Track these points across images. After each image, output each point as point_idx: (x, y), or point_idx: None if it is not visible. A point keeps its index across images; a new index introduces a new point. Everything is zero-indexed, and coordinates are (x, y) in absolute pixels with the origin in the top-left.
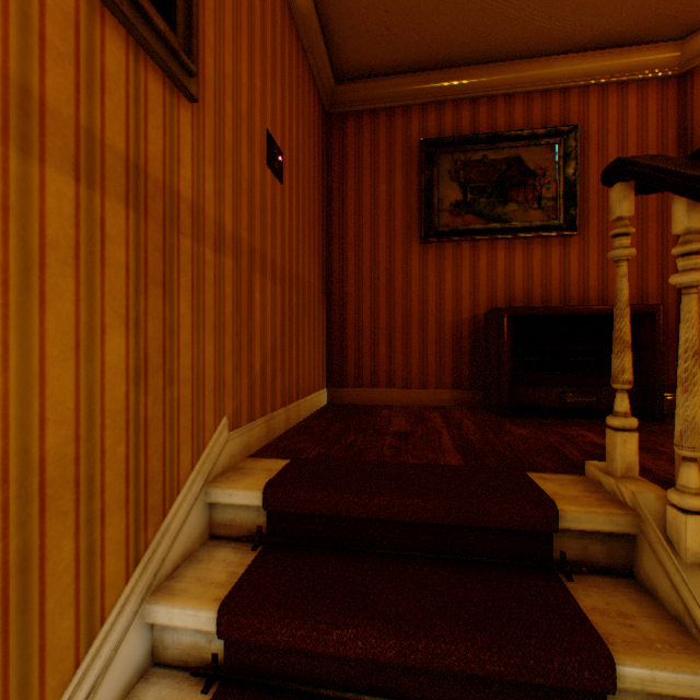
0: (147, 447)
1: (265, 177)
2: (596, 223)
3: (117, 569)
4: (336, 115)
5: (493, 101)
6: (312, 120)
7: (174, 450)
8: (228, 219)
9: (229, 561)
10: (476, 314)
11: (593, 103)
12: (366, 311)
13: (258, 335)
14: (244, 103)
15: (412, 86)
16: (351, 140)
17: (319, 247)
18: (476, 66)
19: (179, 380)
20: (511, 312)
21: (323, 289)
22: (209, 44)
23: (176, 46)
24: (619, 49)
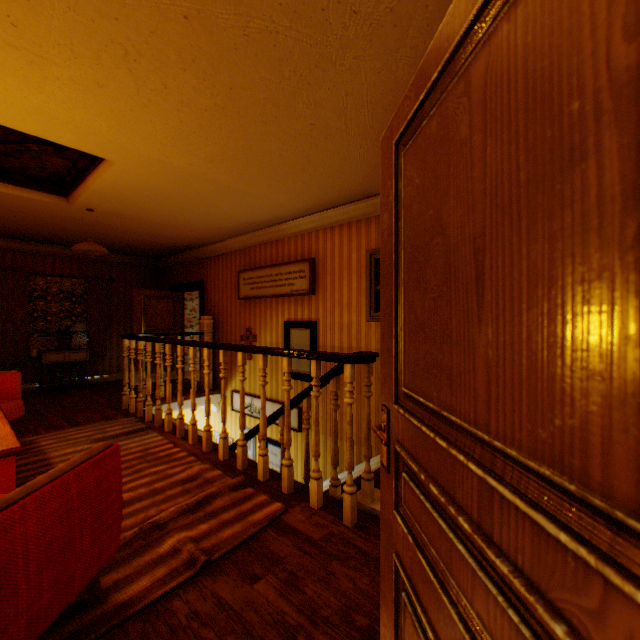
0: None
1: None
2: None
3: None
4: None
5: None
6: None
7: None
8: None
9: None
10: None
11: None
12: None
13: None
14: None
15: None
16: None
17: None
18: None
19: None
20: None
21: None
22: None
23: None
24: None
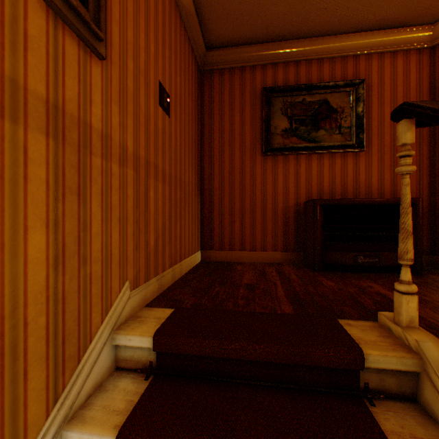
0: (64, 314)
1: (157, 113)
2: (377, 143)
3: (38, 410)
4: (206, 71)
5: (310, 63)
6: (190, 74)
7: (87, 311)
8: (129, 142)
9: (127, 390)
10: (298, 202)
11: (374, 65)
12: (227, 200)
13: (152, 221)
14: (142, 61)
15: (257, 53)
16: (216, 88)
17: (196, 158)
18: (298, 40)
19: (91, 260)
20: (322, 202)
21: (198, 185)
22: (115, 19)
23: (87, 18)
24: (392, 30)
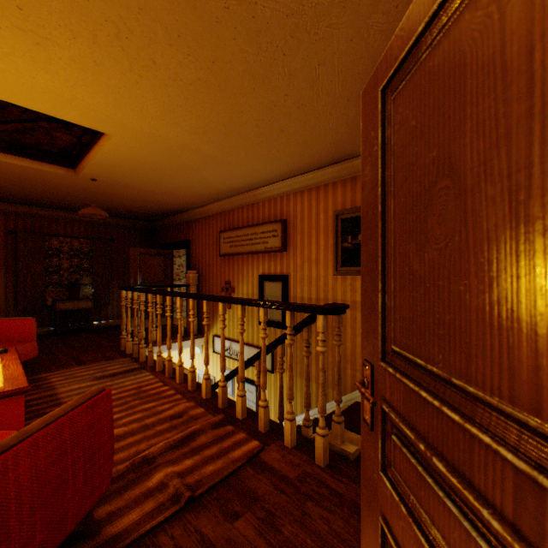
0: None
1: None
2: None
3: None
4: None
5: None
6: None
7: None
8: None
9: None
10: None
11: None
12: None
13: None
14: None
15: None
16: None
17: None
18: None
19: None
20: None
21: None
22: None
23: None
24: None
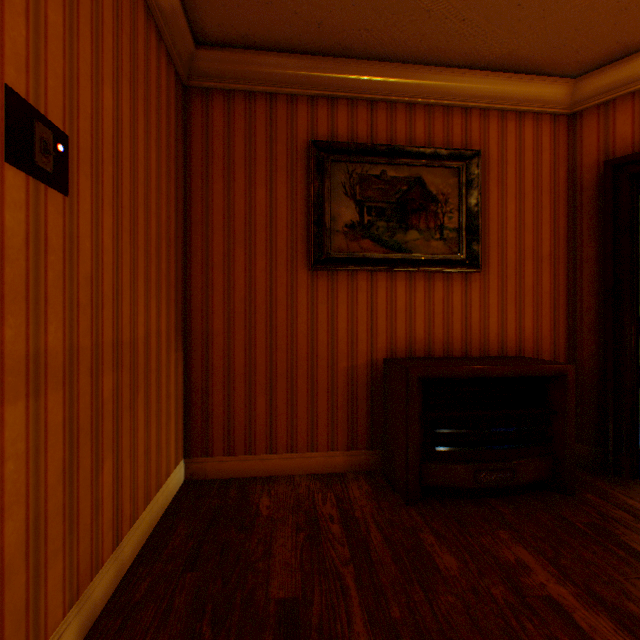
0: None
1: None
2: (496, 260)
3: None
4: (198, 89)
5: (393, 107)
6: (154, 89)
7: None
8: None
9: None
10: (374, 358)
11: (493, 129)
12: (240, 353)
13: None
14: None
15: (300, 71)
16: (219, 126)
17: (171, 272)
18: (375, 61)
19: None
20: (422, 373)
21: (177, 327)
22: None
23: None
24: (521, 75)
